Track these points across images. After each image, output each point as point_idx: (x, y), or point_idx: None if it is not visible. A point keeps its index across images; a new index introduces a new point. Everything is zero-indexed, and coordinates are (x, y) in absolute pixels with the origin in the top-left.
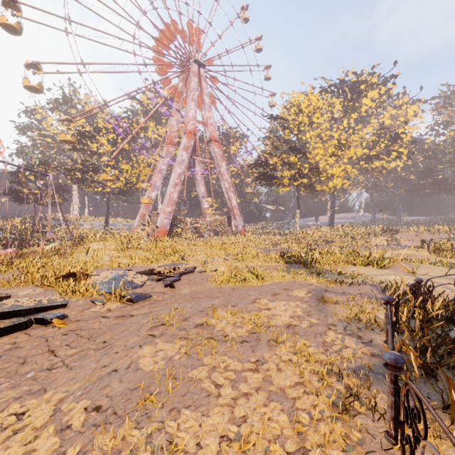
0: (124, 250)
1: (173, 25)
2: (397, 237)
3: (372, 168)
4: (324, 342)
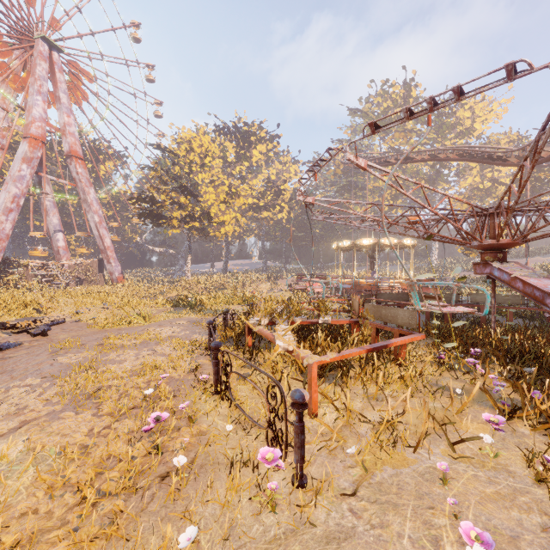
0: None
1: None
2: (278, 283)
3: (262, 217)
4: (191, 339)
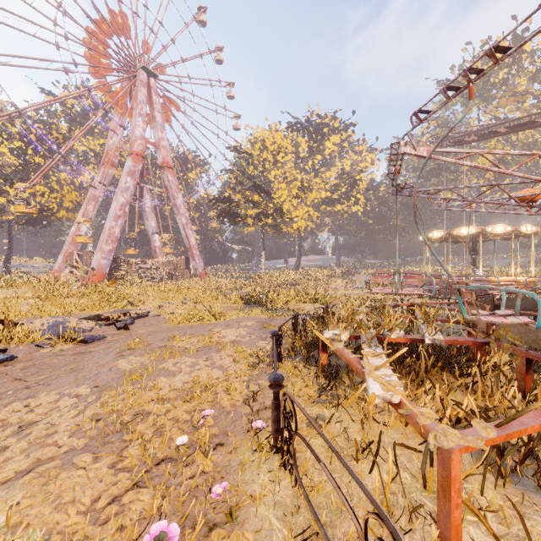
0: (49, 298)
1: (113, 17)
2: (353, 279)
3: (335, 211)
4: (256, 346)
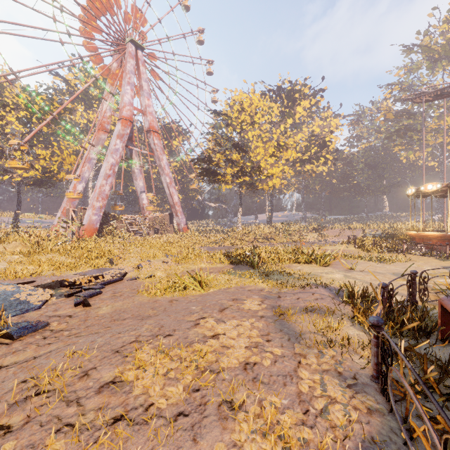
0: (33, 254)
1: None
2: (325, 234)
3: (304, 171)
4: (299, 393)
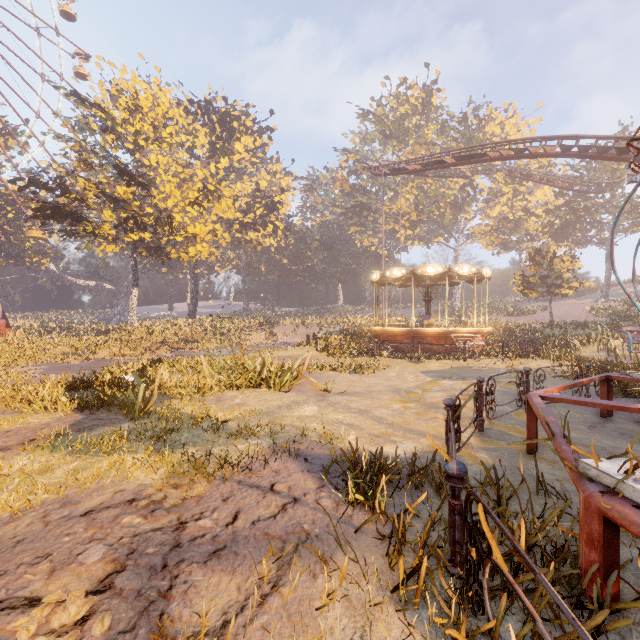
0: None
1: None
2: (275, 332)
3: (246, 240)
4: None
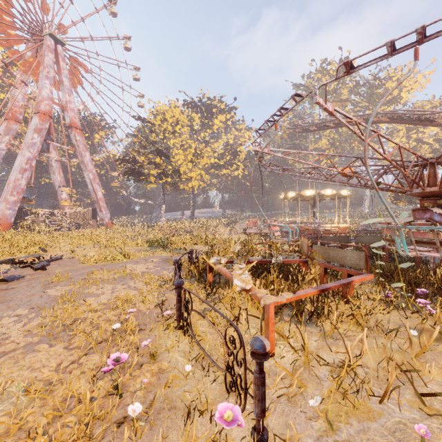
0: None
1: None
2: (235, 227)
3: (221, 174)
4: (161, 274)
